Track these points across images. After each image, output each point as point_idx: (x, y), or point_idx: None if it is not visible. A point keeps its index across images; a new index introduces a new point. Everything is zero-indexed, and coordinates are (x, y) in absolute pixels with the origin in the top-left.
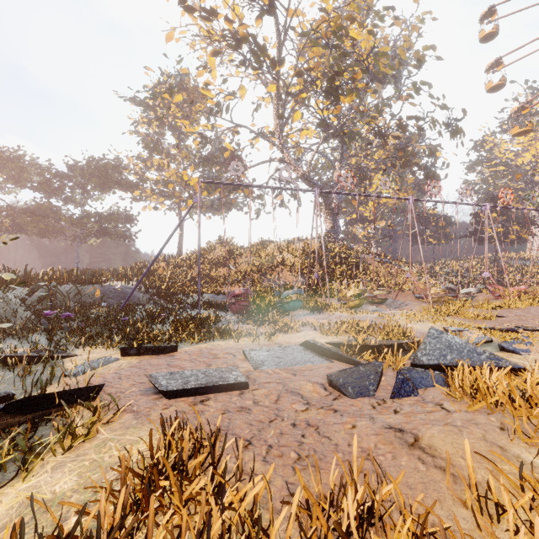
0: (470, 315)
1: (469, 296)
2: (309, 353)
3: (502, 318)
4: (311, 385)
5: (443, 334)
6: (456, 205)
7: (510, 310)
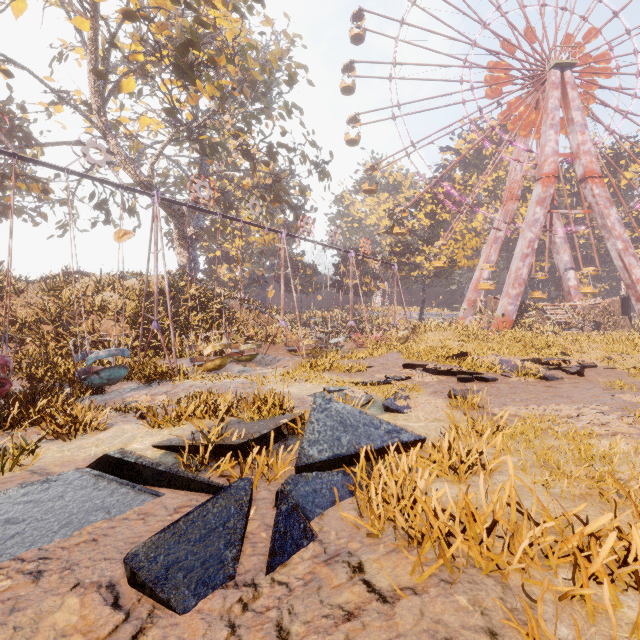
0: (345, 368)
1: (338, 346)
2: (106, 484)
3: (371, 369)
4: (75, 603)
5: (332, 403)
6: (327, 248)
7: (374, 358)
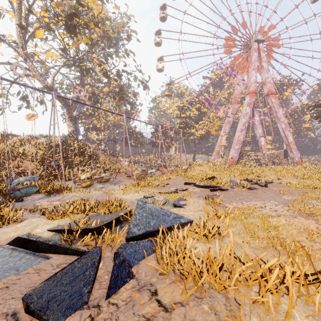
0: (155, 185)
1: (152, 174)
2: (18, 253)
3: (168, 185)
4: None
5: (146, 204)
6: (147, 124)
7: (170, 180)
